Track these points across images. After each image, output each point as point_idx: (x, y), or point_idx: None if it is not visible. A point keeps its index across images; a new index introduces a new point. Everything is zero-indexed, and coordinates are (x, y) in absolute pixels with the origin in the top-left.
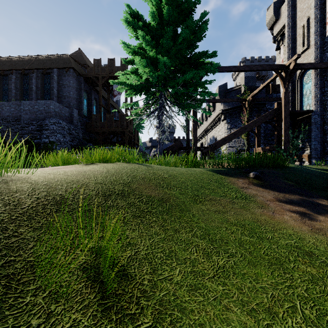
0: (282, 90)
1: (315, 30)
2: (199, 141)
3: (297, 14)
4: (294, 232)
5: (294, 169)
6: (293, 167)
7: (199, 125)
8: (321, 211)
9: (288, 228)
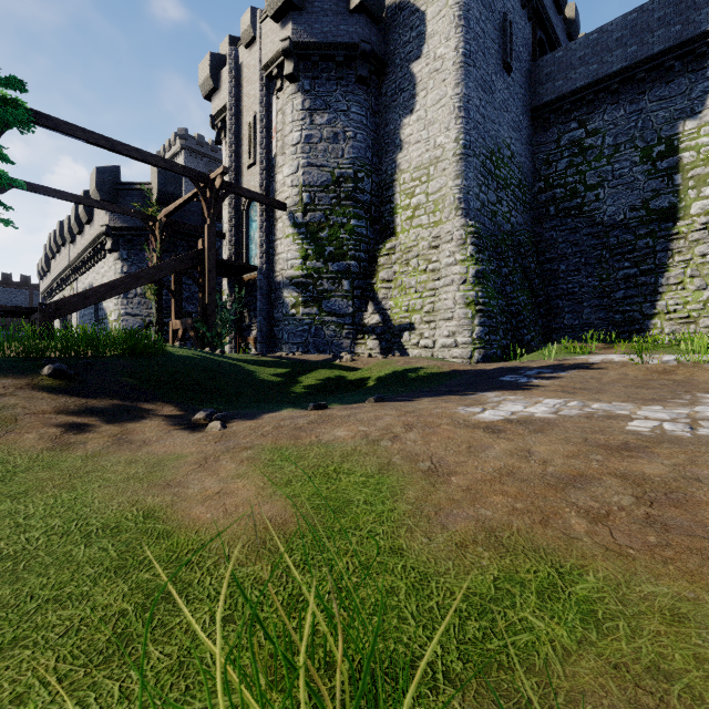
0: (225, 220)
1: (261, 140)
2: (58, 292)
3: (243, 99)
4: (5, 457)
5: (178, 359)
6: (183, 357)
7: (54, 249)
8: (122, 419)
9: (3, 452)
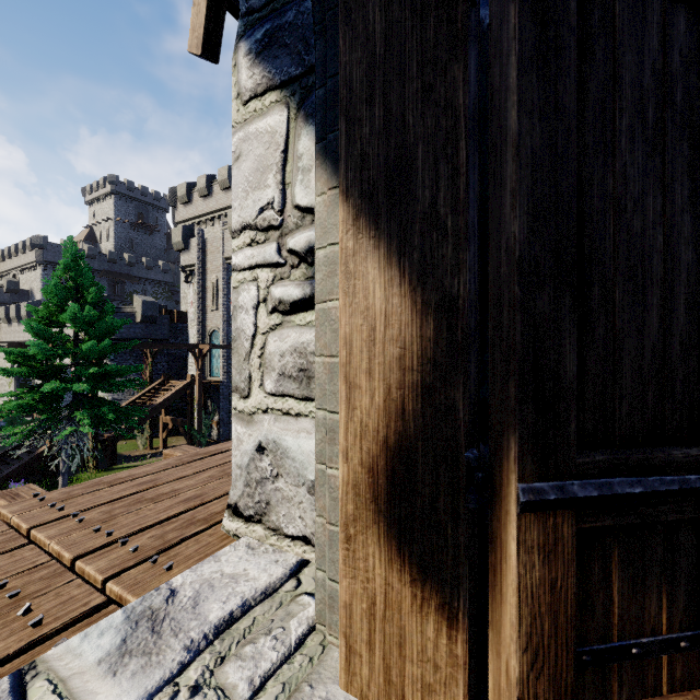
0: (191, 336)
1: (223, 302)
2: None
3: (208, 263)
4: None
5: None
6: None
7: (13, 320)
8: None
9: None
